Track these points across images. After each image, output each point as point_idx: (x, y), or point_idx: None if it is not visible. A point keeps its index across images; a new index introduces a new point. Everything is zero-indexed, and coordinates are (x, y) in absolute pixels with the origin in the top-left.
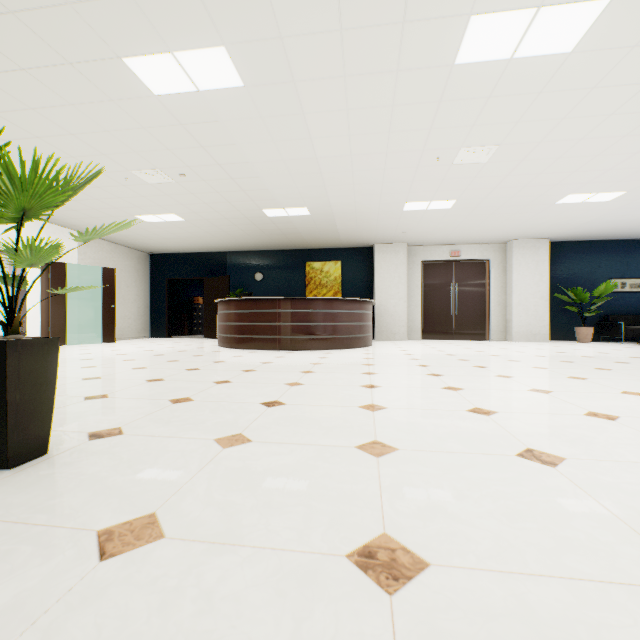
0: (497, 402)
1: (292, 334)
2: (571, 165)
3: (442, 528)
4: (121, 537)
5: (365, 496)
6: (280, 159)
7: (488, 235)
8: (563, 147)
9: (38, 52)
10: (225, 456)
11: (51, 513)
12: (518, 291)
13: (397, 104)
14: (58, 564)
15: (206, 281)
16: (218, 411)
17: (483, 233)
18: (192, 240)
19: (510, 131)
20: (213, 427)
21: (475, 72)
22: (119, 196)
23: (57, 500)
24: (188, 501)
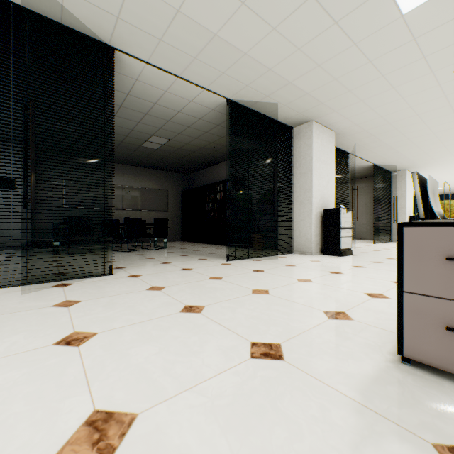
0: None
1: None
2: None
3: None
4: None
5: None
6: None
7: None
8: None
9: None
10: None
11: None
12: None
13: None
14: None
15: None
16: None
17: None
18: None
19: None
20: None
21: None
22: None
23: None
24: None
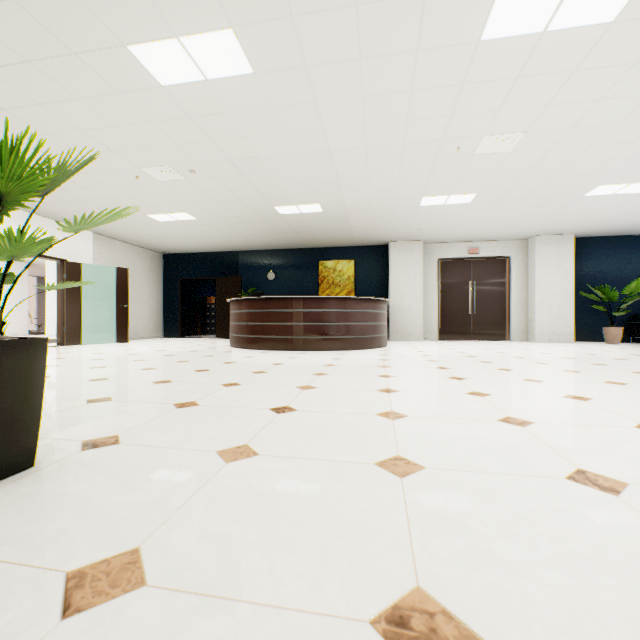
0: (531, 410)
1: (304, 334)
2: (604, 153)
3: (491, 582)
4: (93, 583)
5: (390, 531)
6: (292, 153)
7: (509, 231)
8: (596, 133)
9: (42, 42)
10: (227, 473)
11: (19, 545)
12: (541, 289)
13: (416, 88)
14: (10, 622)
15: (218, 281)
16: (224, 417)
17: (503, 229)
18: (204, 239)
19: (538, 116)
20: (217, 436)
21: (503, 49)
22: (131, 195)
23: (30, 527)
24: (179, 532)
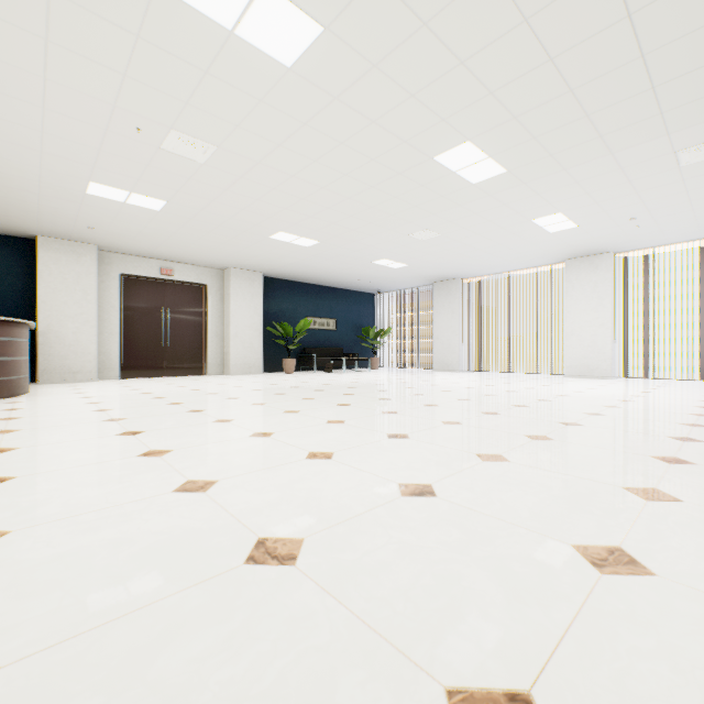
0: (217, 463)
1: None
2: (284, 201)
3: None
4: None
5: None
6: None
7: (206, 257)
8: (279, 178)
9: None
10: None
11: None
12: (236, 322)
13: None
14: None
15: None
16: None
17: (201, 253)
18: None
19: (230, 134)
20: None
21: (189, 21)
22: None
23: None
24: None
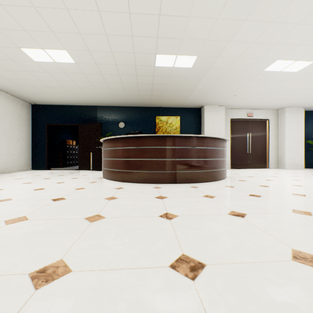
0: None
1: (186, 168)
2: None
3: None
4: None
5: None
6: None
7: (278, 102)
8: None
9: None
10: None
11: None
12: (288, 138)
13: None
14: None
15: (80, 127)
16: None
17: (278, 100)
18: (73, 91)
19: None
20: None
21: None
22: None
23: None
24: None
